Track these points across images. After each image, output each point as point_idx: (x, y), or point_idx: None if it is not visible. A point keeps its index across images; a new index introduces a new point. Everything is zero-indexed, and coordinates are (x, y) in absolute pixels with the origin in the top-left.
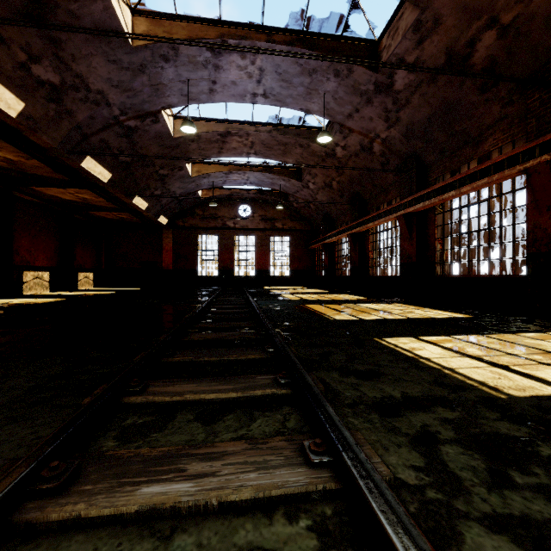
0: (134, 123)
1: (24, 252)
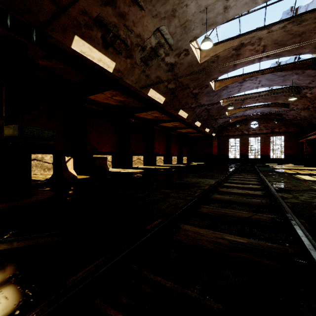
0: (210, 107)
1: (172, 150)
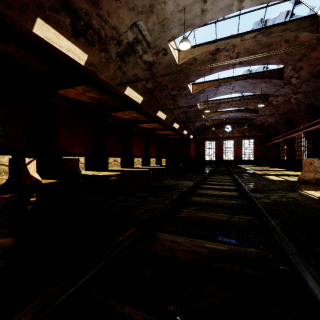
0: (188, 109)
1: (150, 152)
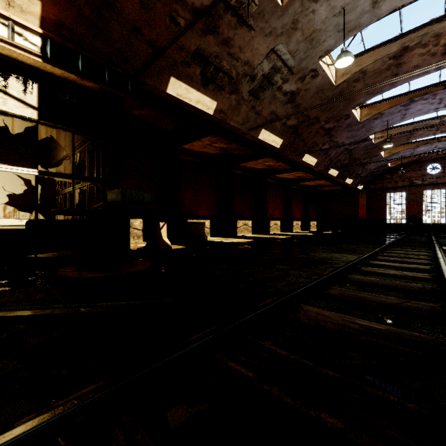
0: (353, 146)
1: (293, 212)
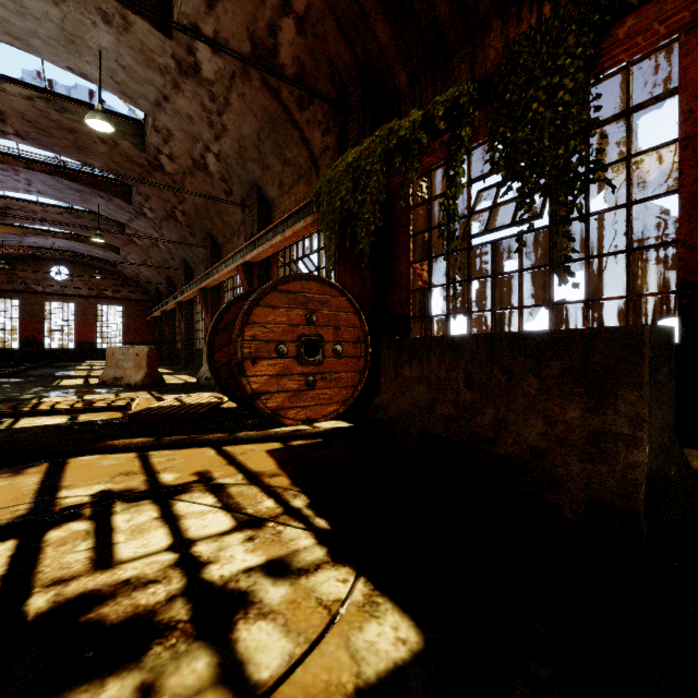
0: None
1: None
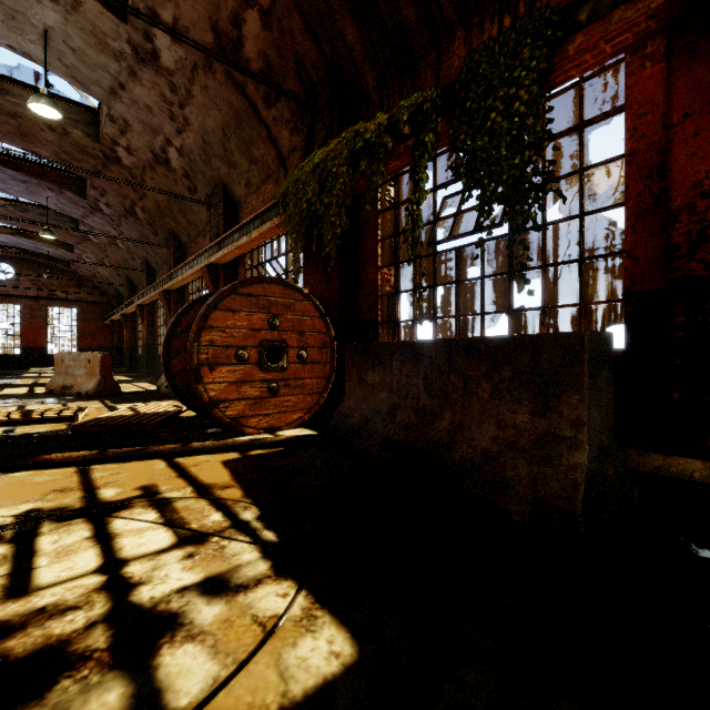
0: None
1: None
